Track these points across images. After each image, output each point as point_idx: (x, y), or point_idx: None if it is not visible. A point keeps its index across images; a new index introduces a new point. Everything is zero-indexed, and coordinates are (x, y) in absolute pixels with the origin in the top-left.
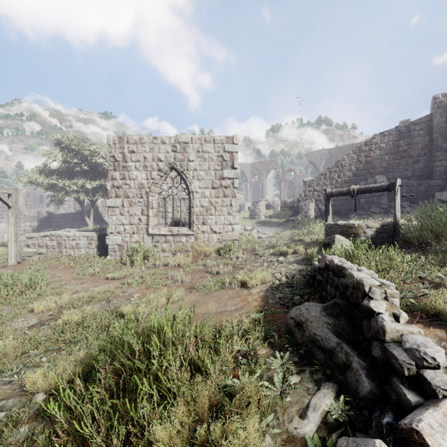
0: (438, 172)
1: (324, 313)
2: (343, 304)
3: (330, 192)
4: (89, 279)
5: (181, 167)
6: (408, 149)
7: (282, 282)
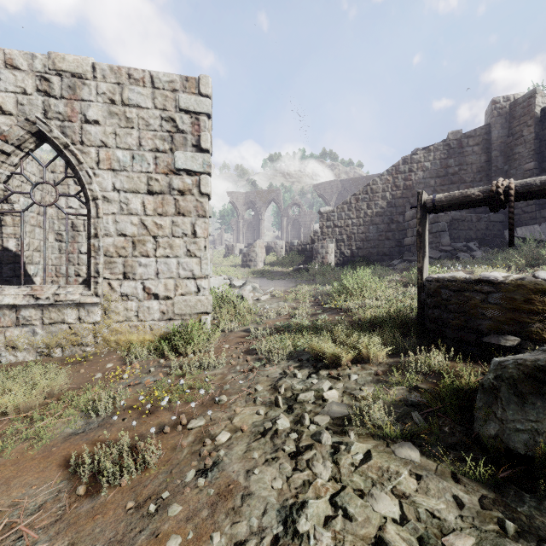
0: None
1: None
2: None
3: (431, 200)
4: None
5: (63, 135)
6: (459, 171)
7: None
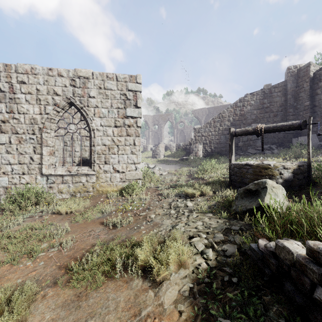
0: None
1: None
2: None
3: (234, 131)
4: None
5: (80, 103)
6: (270, 106)
7: (211, 263)
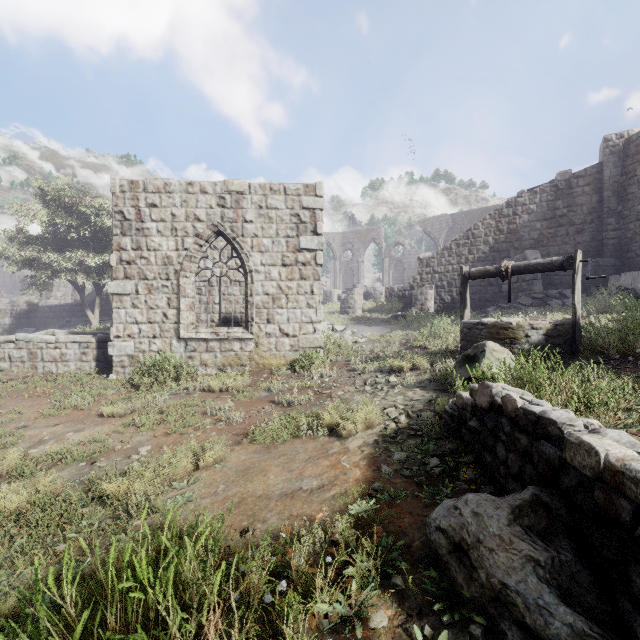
0: (611, 247)
1: (519, 529)
2: (556, 504)
3: (467, 272)
4: (69, 417)
5: (232, 232)
6: (568, 212)
7: (401, 425)
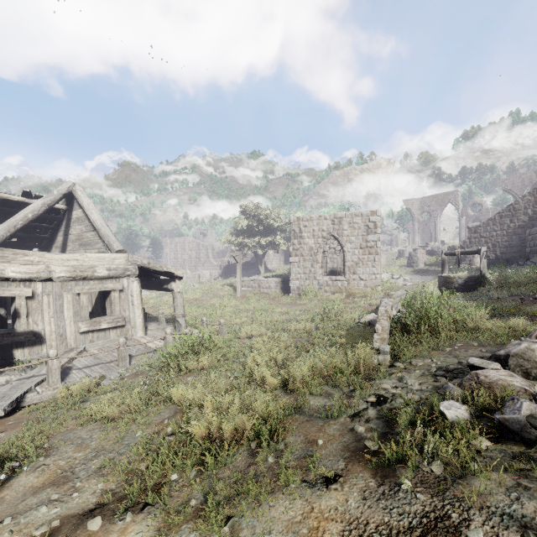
0: None
1: None
2: None
3: (444, 253)
4: (287, 304)
5: (337, 235)
6: None
7: None
